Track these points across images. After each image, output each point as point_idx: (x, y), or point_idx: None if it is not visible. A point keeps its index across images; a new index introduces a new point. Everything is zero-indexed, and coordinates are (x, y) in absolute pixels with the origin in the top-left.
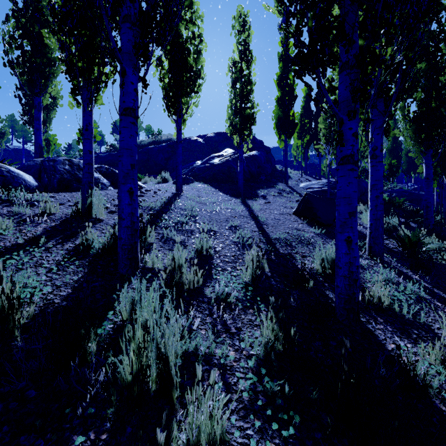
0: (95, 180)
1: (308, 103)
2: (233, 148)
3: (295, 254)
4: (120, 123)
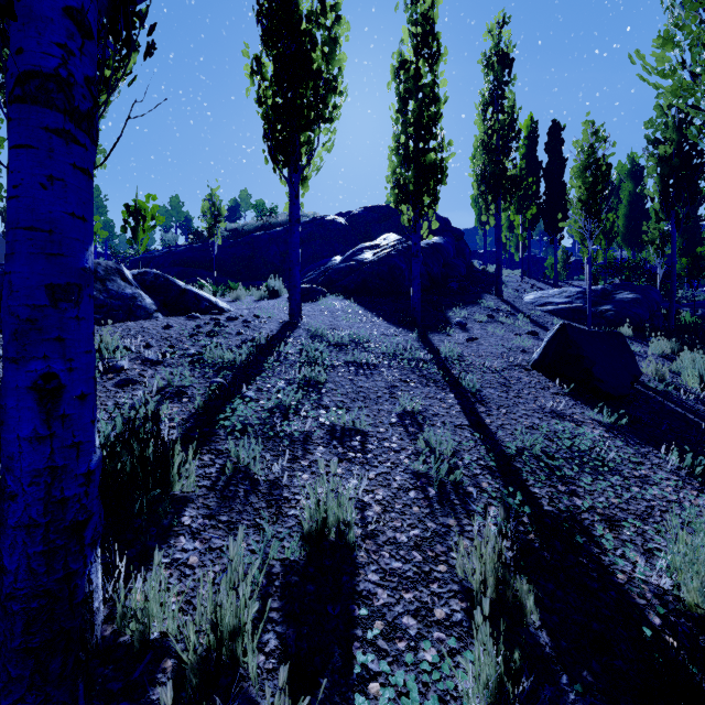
0: (125, 300)
1: (532, 148)
2: (396, 232)
3: (585, 515)
4: (10, 135)
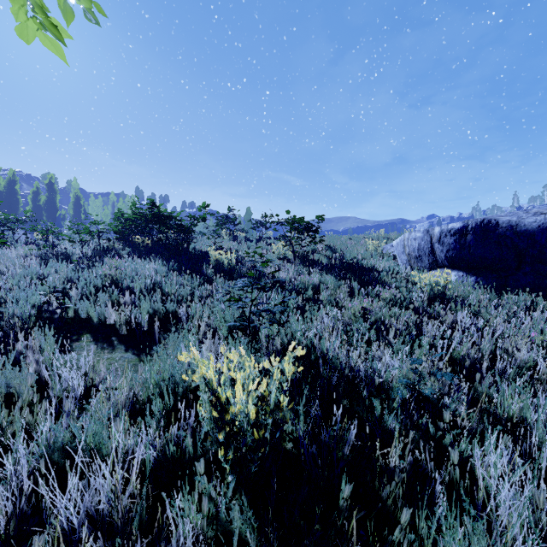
0: None
1: None
2: None
3: None
4: None
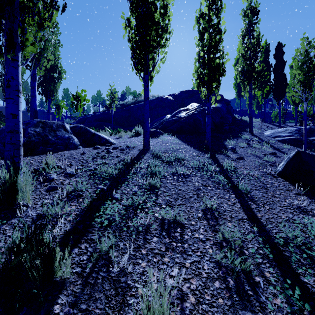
0: (64, 140)
1: (266, 57)
2: (196, 102)
3: None
4: None
